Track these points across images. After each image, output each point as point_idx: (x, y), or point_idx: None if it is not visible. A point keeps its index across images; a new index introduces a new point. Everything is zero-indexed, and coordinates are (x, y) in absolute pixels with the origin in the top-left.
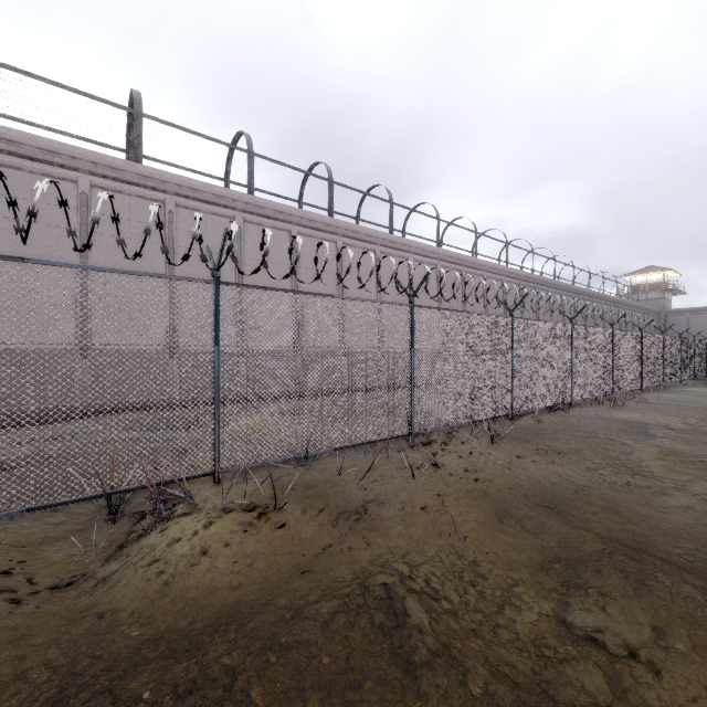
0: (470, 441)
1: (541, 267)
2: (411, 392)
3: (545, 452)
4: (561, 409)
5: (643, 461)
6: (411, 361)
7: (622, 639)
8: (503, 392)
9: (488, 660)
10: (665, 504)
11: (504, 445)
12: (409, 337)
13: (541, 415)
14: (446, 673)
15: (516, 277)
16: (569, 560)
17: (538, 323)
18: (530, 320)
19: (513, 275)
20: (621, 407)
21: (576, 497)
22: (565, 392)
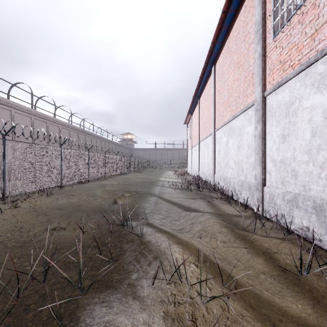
0: (38, 197)
1: (89, 127)
2: (4, 178)
3: (68, 196)
4: (85, 182)
5: (97, 193)
6: (4, 164)
7: (60, 226)
8: (57, 177)
9: (17, 241)
10: (95, 202)
11: (53, 196)
12: (2, 153)
13: (75, 185)
14: (0, 245)
15: (76, 129)
16: (55, 217)
17: (74, 150)
18: (70, 149)
19: (74, 128)
20: (105, 180)
21: (70, 205)
22: (86, 176)
